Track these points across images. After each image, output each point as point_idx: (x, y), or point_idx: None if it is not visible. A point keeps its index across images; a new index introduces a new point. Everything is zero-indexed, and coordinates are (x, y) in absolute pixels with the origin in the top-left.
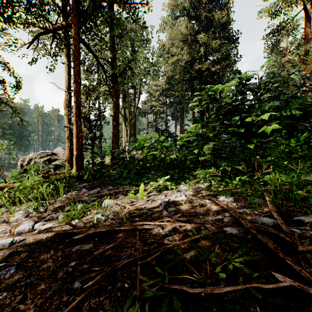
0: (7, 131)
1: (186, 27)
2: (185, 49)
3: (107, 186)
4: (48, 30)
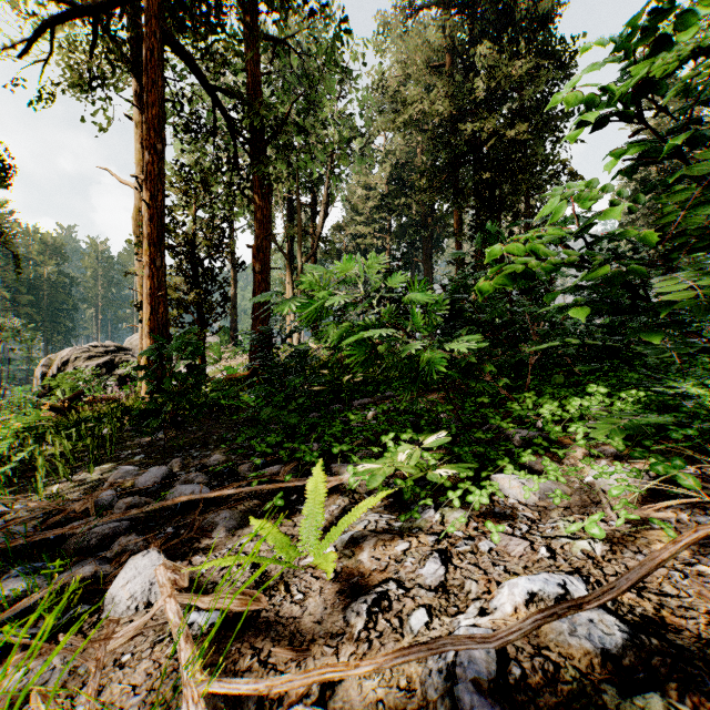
0: (23, 298)
1: (443, 32)
2: (438, 89)
3: (210, 449)
4: (75, 8)
